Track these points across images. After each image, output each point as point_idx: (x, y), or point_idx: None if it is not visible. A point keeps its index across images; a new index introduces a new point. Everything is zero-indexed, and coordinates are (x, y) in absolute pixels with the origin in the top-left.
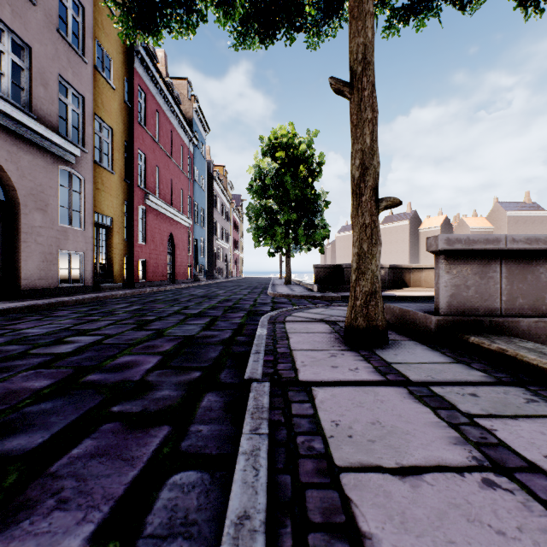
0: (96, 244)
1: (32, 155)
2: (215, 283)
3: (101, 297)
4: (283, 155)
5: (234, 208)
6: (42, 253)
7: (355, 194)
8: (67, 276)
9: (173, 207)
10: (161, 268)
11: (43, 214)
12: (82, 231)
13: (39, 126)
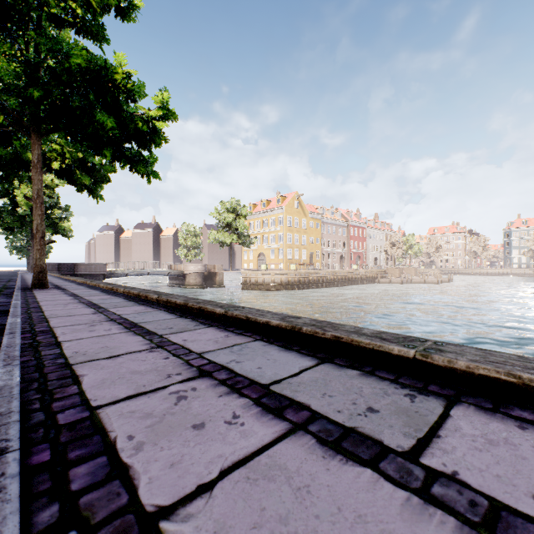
0: None
1: None
2: None
3: None
4: None
5: None
6: None
7: (32, 259)
8: None
9: None
10: None
11: None
12: None
13: None
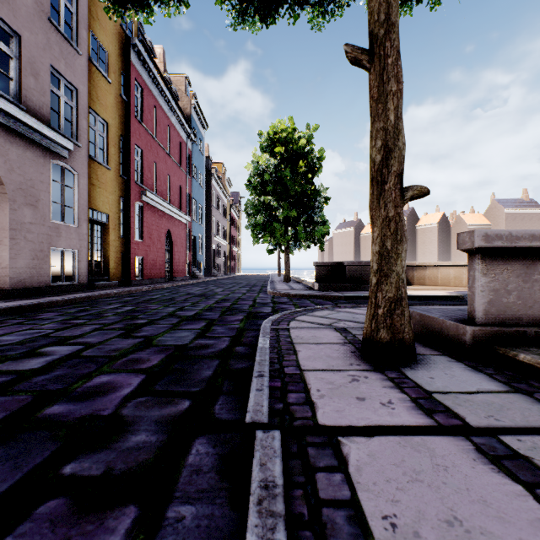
0: (90, 241)
1: (21, 148)
2: (214, 280)
3: (93, 296)
4: (282, 150)
5: (232, 206)
6: (32, 250)
7: (375, 182)
8: (60, 274)
9: (170, 203)
10: (159, 266)
11: (33, 209)
12: (75, 227)
13: (29, 118)
